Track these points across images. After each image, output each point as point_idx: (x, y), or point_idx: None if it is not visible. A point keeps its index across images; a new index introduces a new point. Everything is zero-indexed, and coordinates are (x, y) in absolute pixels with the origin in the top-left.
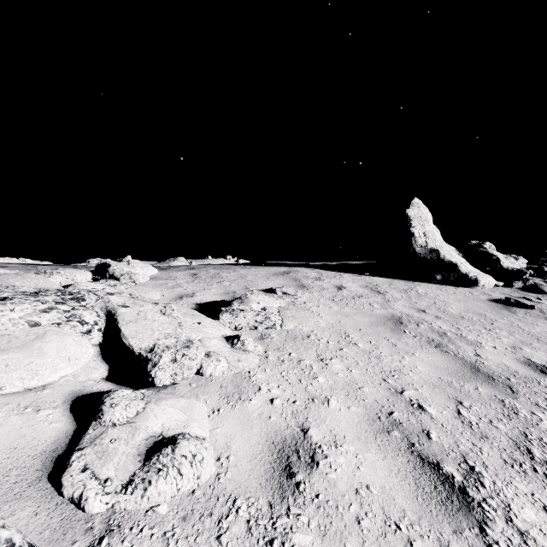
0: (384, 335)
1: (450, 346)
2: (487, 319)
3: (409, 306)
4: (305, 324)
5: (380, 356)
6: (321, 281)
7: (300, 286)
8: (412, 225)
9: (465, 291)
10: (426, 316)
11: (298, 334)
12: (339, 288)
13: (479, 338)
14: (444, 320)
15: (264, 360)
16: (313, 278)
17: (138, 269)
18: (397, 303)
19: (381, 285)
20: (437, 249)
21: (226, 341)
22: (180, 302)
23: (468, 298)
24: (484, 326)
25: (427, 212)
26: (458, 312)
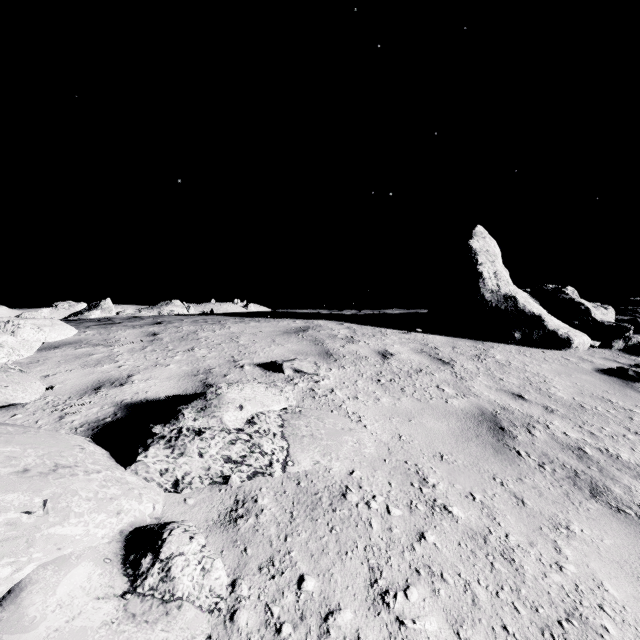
0: (489, 469)
1: (615, 489)
2: (618, 408)
3: (496, 387)
4: (335, 453)
5: (512, 552)
6: (356, 344)
7: (323, 355)
8: (479, 261)
9: (556, 355)
10: (531, 408)
11: (322, 489)
12: (384, 356)
13: (639, 456)
14: (562, 416)
15: (222, 635)
16: (342, 338)
17: (26, 331)
18: (477, 383)
19: (442, 349)
20: (513, 296)
21: (119, 561)
22: (87, 402)
23: (568, 369)
24: (624, 425)
25: (495, 245)
26: (570, 396)
